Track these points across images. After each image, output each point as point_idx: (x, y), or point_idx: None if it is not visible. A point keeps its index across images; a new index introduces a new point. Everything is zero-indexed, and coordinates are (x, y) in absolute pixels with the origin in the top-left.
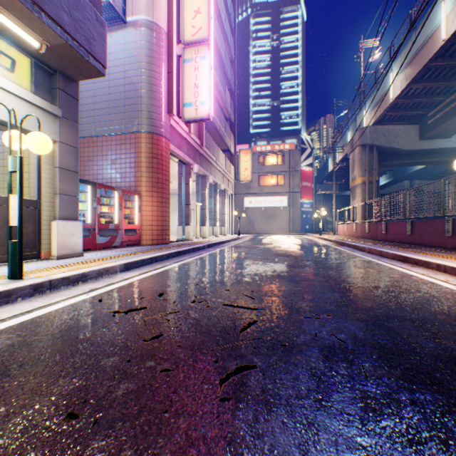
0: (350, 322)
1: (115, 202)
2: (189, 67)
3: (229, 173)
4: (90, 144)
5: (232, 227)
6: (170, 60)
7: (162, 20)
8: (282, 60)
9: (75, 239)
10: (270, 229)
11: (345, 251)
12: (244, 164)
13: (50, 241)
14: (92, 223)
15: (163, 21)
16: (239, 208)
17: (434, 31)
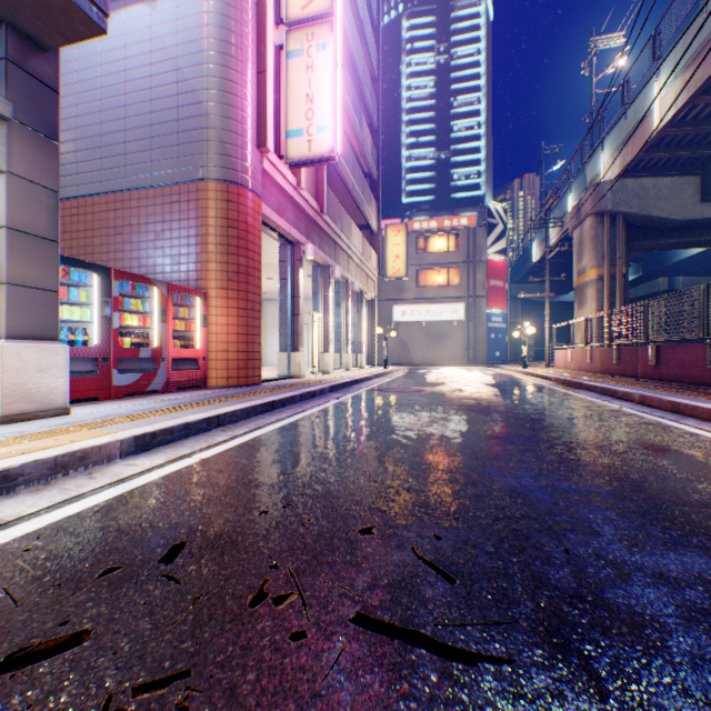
0: None
1: (153, 308)
2: (296, 65)
3: (368, 264)
4: (119, 205)
5: (374, 355)
6: (262, 51)
7: None
8: (454, 86)
9: (50, 379)
10: (436, 357)
11: (591, 401)
12: (393, 249)
13: None
14: (102, 346)
15: None
16: (385, 323)
17: None
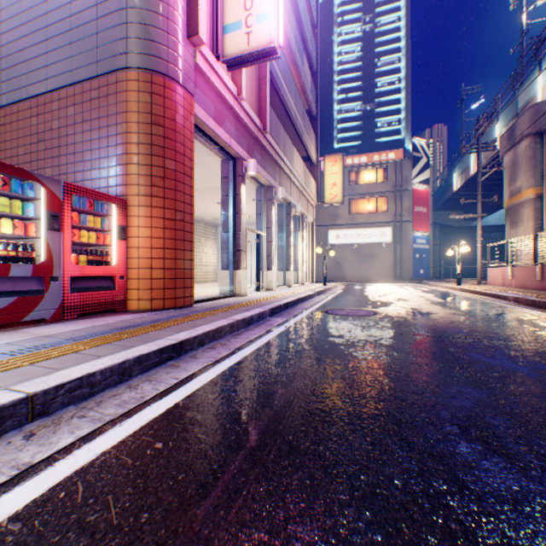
0: None
1: (40, 212)
2: None
3: (308, 190)
4: (41, 110)
5: (313, 272)
6: None
7: None
8: (377, 49)
9: None
10: (366, 274)
11: None
12: (330, 177)
13: None
14: None
15: None
16: (321, 245)
17: None
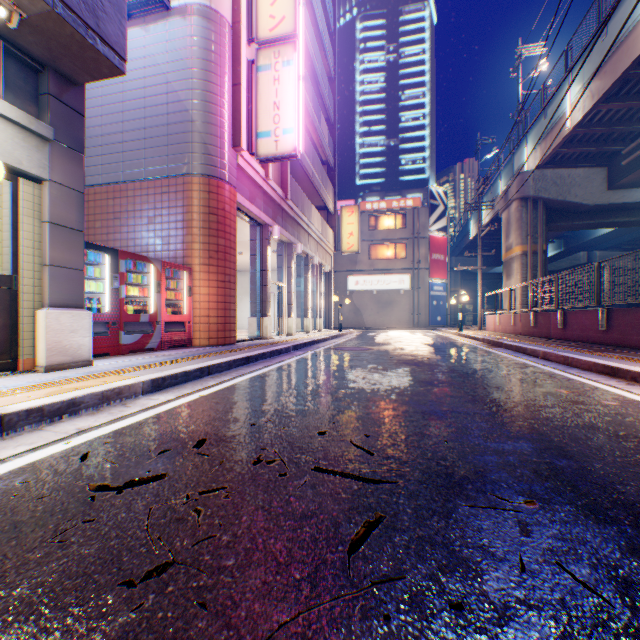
0: (583, 523)
1: (150, 281)
2: (265, 78)
3: (325, 240)
4: (117, 195)
5: (331, 319)
6: (237, 67)
7: (224, 5)
8: (402, 81)
9: (79, 338)
10: (385, 321)
11: (505, 357)
12: (347, 227)
13: (34, 341)
14: (112, 313)
15: (226, 6)
16: (341, 291)
17: (638, 20)
